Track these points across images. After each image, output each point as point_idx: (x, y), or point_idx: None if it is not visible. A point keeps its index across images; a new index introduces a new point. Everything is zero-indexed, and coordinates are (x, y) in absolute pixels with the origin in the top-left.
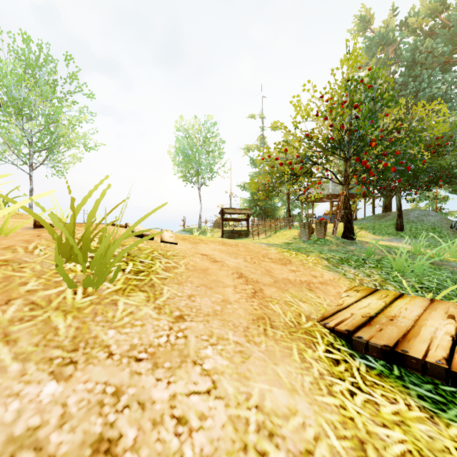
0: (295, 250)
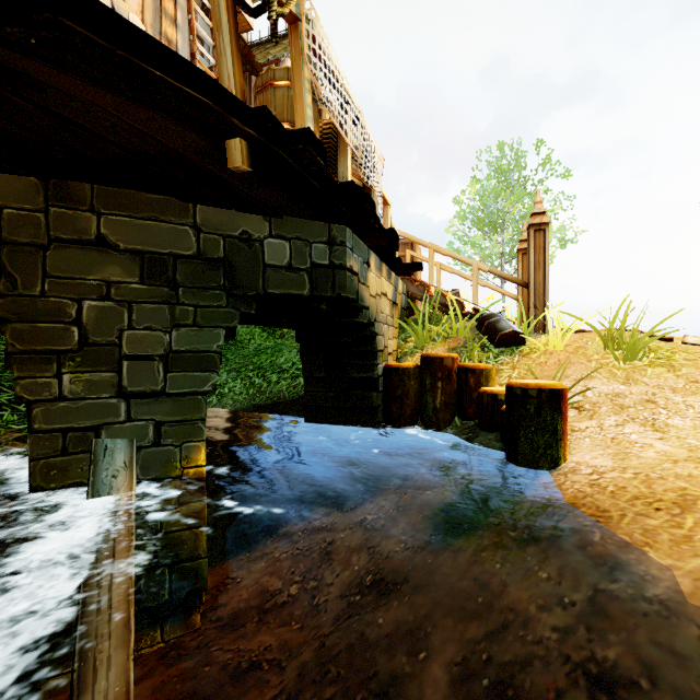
0: None
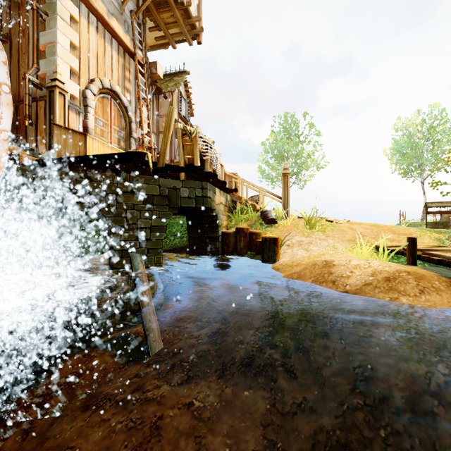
0: (439, 232)
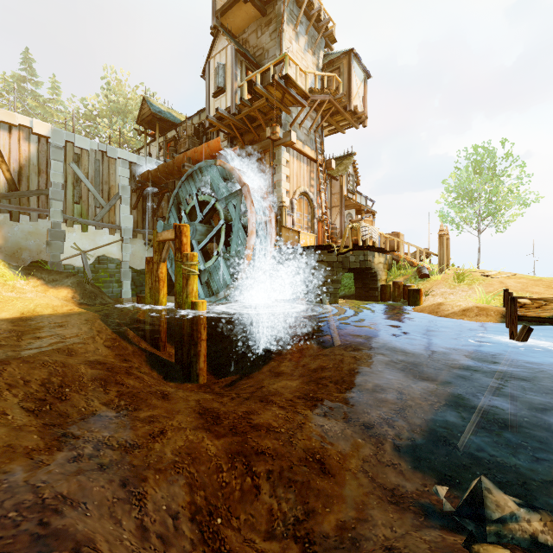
0: None
